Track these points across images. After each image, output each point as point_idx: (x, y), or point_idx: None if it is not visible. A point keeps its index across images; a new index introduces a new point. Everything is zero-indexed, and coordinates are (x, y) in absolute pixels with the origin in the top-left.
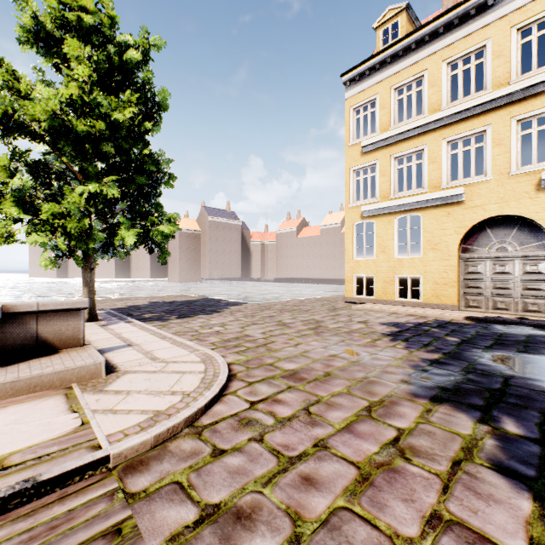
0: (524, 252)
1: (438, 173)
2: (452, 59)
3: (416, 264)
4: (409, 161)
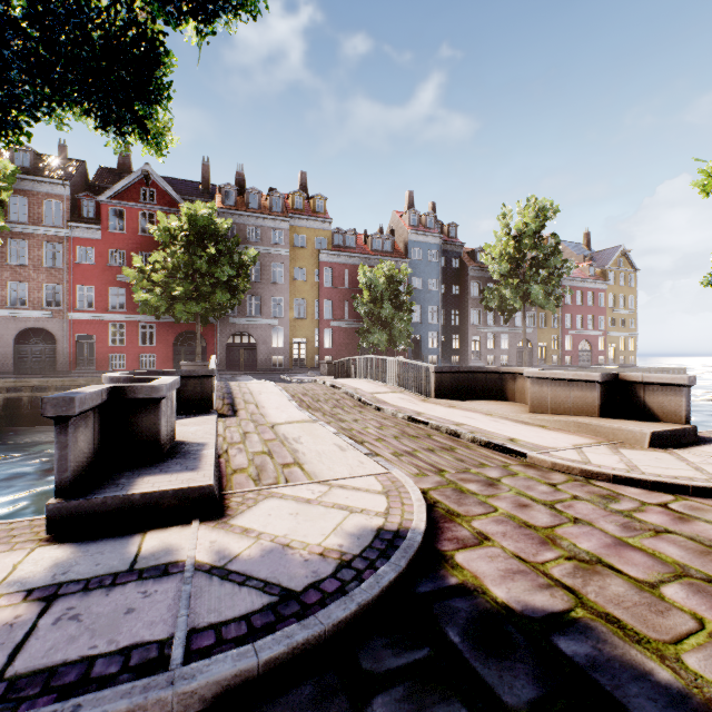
0: None
1: None
2: None
3: None
4: None
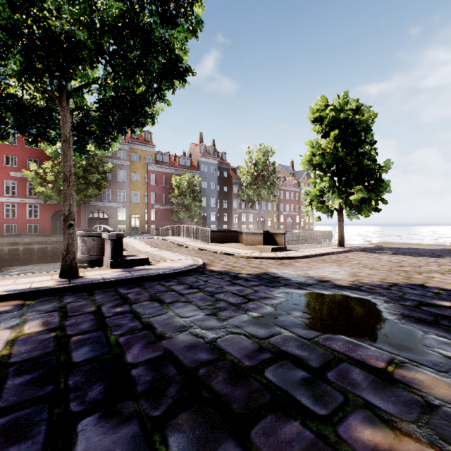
0: None
1: None
2: None
3: None
4: None
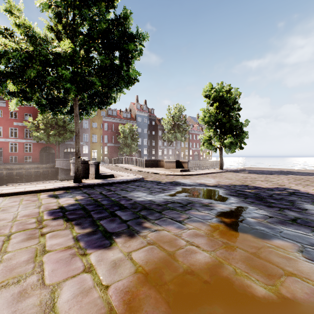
0: None
1: None
2: None
3: None
4: None
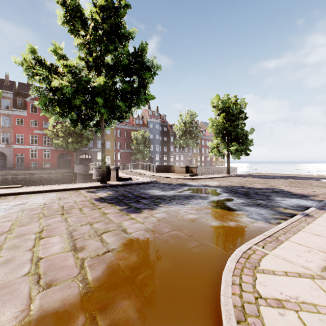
0: None
1: None
2: None
3: None
4: None
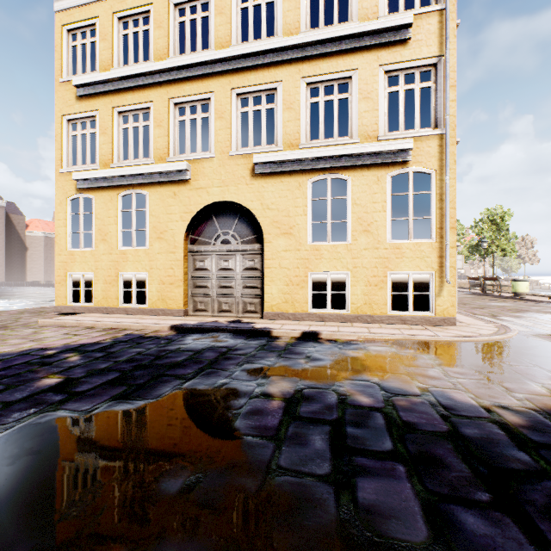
0: (244, 245)
1: (165, 141)
2: (179, 0)
3: (142, 258)
4: (180, 143)
